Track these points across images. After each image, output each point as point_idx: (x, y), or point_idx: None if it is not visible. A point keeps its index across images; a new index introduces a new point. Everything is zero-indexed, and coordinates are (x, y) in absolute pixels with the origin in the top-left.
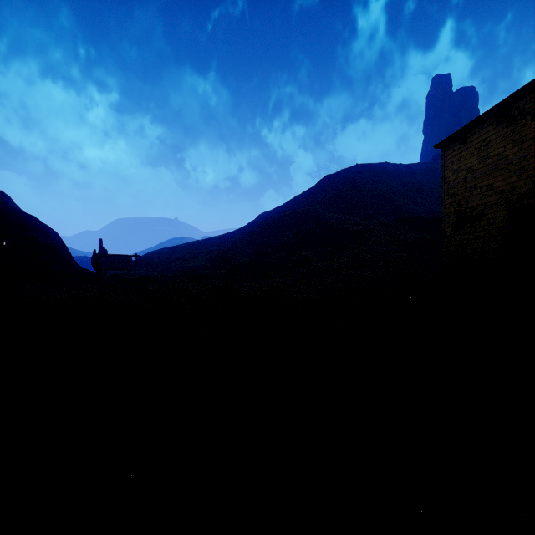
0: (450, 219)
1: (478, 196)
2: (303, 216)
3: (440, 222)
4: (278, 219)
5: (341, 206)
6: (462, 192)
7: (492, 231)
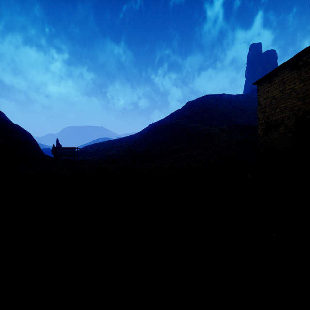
0: (262, 126)
1: (279, 112)
2: (175, 125)
3: (255, 128)
4: (161, 127)
5: (197, 119)
6: (269, 111)
7: (287, 133)
